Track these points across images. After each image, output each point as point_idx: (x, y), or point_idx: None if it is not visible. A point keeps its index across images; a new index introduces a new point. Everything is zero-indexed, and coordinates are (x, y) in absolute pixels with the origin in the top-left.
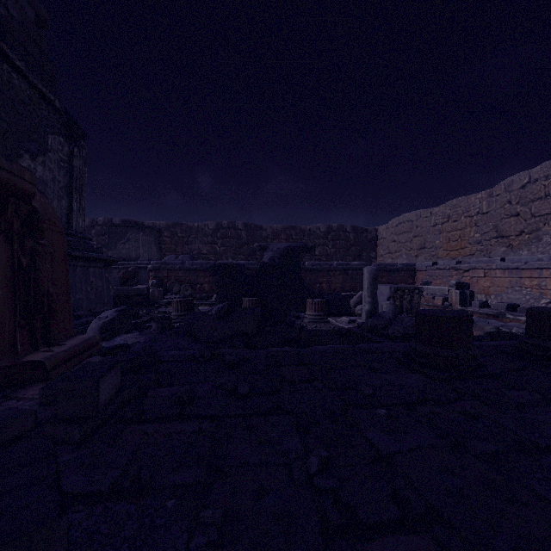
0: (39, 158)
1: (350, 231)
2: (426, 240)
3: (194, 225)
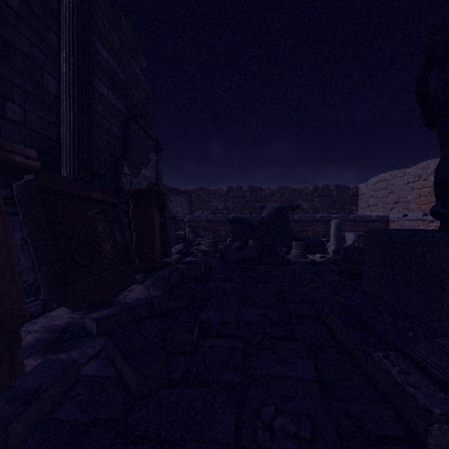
0: (147, 167)
1: (334, 189)
2: (400, 196)
3: (212, 188)
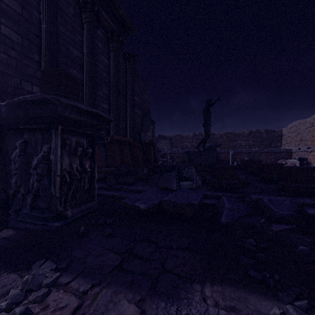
0: (149, 131)
1: (263, 132)
2: (302, 136)
3: (184, 135)
